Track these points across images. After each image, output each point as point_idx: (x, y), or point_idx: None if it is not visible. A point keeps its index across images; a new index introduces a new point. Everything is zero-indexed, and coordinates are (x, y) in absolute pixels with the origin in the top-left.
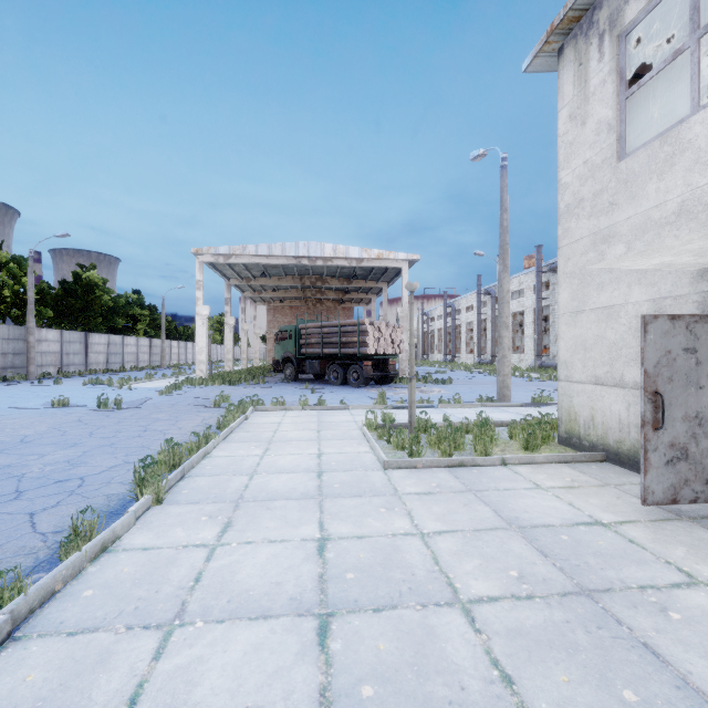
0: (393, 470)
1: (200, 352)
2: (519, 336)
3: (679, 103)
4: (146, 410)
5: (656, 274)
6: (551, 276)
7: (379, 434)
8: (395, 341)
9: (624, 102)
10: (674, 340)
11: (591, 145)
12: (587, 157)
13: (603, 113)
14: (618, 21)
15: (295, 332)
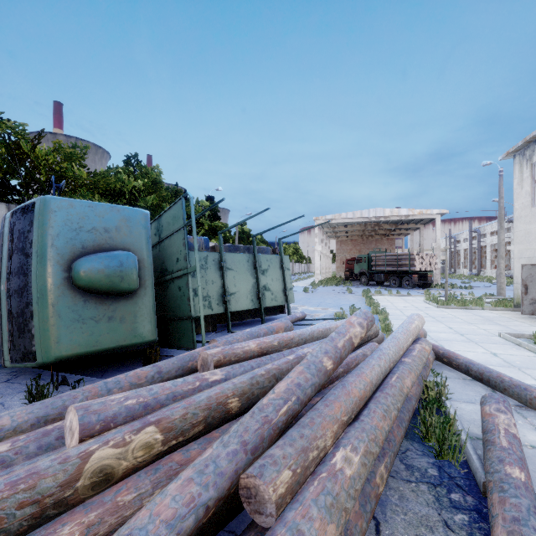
0: (440, 308)
1: (317, 269)
2: None
3: None
4: (323, 293)
5: None
6: None
7: (432, 301)
8: (432, 263)
9: (533, 187)
10: (532, 271)
11: (524, 198)
12: (523, 202)
13: (527, 188)
14: (531, 159)
15: (368, 258)
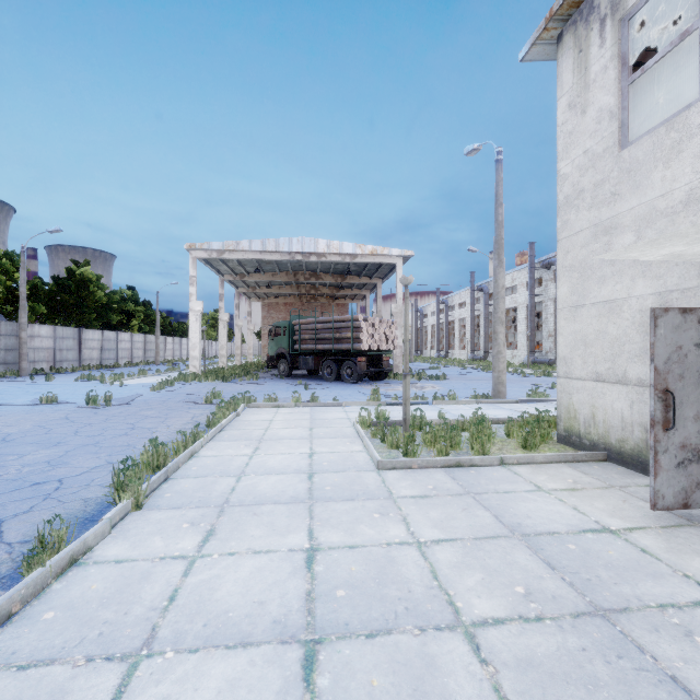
0: (387, 471)
1: (193, 348)
2: (512, 332)
3: (680, 92)
4: (136, 407)
5: (662, 267)
6: (544, 272)
7: (373, 432)
8: (389, 337)
9: (627, 88)
10: (685, 334)
11: (591, 134)
12: (588, 147)
13: (604, 100)
14: (621, 4)
15: (289, 328)
